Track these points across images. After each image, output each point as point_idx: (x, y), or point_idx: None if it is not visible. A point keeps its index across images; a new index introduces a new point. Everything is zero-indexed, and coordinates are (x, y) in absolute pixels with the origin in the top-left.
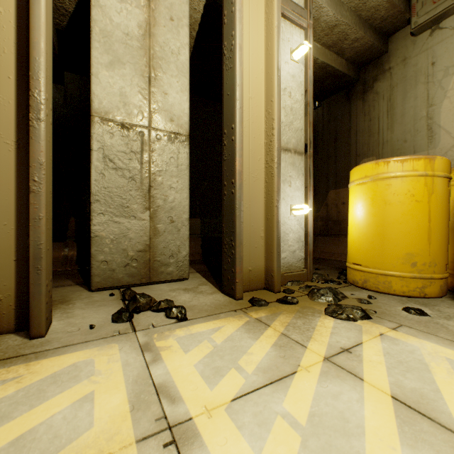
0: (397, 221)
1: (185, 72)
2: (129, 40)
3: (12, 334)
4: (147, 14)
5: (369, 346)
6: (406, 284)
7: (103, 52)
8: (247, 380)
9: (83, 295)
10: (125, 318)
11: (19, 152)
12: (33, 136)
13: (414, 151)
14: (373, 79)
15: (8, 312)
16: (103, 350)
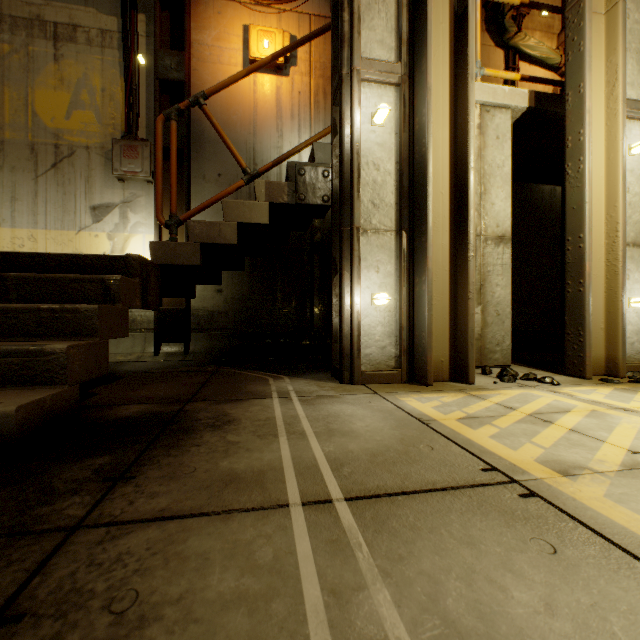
0: None
1: (508, 181)
2: None
3: (449, 382)
4: (479, 141)
5: None
6: None
7: None
8: None
9: None
10: (513, 380)
11: (450, 274)
12: (469, 266)
13: None
14: None
15: (446, 369)
16: (527, 390)
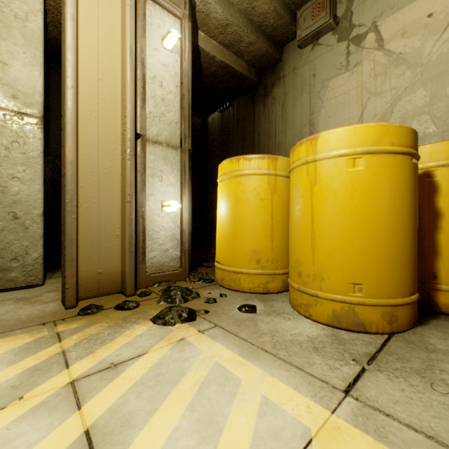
0: (245, 219)
1: (37, 43)
2: None
3: None
4: None
5: (148, 357)
6: (252, 281)
7: None
8: None
9: None
10: None
11: None
12: None
13: None
14: (272, 85)
15: None
16: None
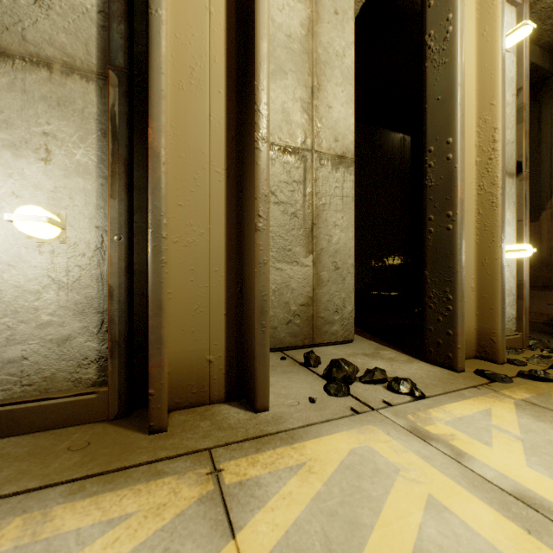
0: None
1: (350, 79)
2: (291, 44)
3: (224, 404)
4: (310, 9)
5: None
6: None
7: None
8: None
9: None
10: (345, 390)
11: (228, 182)
12: (258, 161)
13: None
14: None
15: (218, 377)
16: (366, 434)
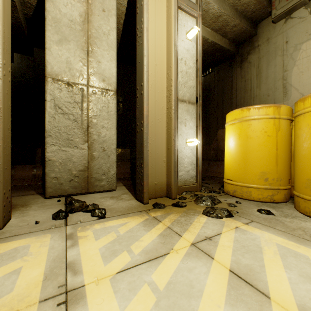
0: (255, 150)
1: (113, 47)
2: (73, 25)
3: None
4: (86, 7)
5: (225, 235)
6: (261, 193)
7: (54, 33)
8: (132, 259)
9: (39, 201)
10: (61, 216)
11: None
12: None
13: (274, 102)
14: (247, 53)
15: None
16: (39, 238)
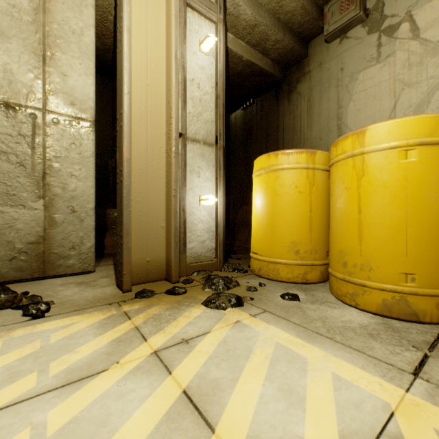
0: (284, 211)
1: (90, 55)
2: (16, 13)
3: None
4: None
5: (213, 335)
6: (290, 271)
7: None
8: (37, 385)
9: None
10: None
11: None
12: None
13: (328, 148)
14: (296, 81)
15: None
16: None
